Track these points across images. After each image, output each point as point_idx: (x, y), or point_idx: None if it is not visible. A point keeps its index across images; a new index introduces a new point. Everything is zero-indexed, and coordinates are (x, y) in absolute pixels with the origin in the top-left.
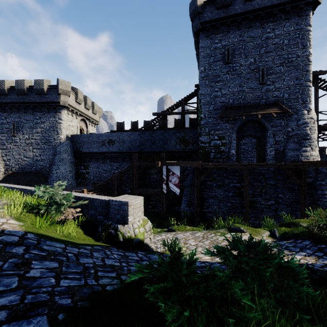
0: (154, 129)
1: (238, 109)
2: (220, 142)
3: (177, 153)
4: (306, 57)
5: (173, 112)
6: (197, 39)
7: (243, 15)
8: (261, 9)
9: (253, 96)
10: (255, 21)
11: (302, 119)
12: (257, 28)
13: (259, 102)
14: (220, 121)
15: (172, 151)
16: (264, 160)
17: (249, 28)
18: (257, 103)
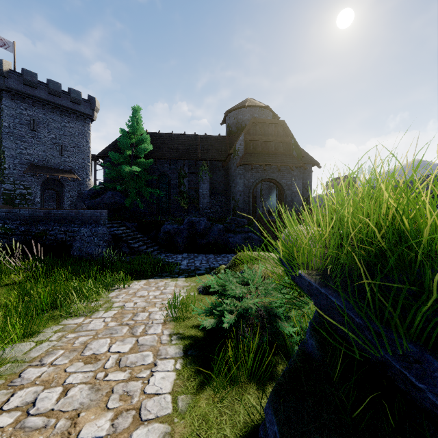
0: None
1: (43, 168)
2: (26, 191)
3: None
4: (88, 148)
5: None
6: None
7: (47, 101)
8: (61, 106)
9: (55, 162)
10: (56, 109)
11: (86, 184)
12: (58, 115)
13: (59, 167)
14: (26, 175)
15: None
16: (63, 207)
17: (52, 112)
18: (58, 168)
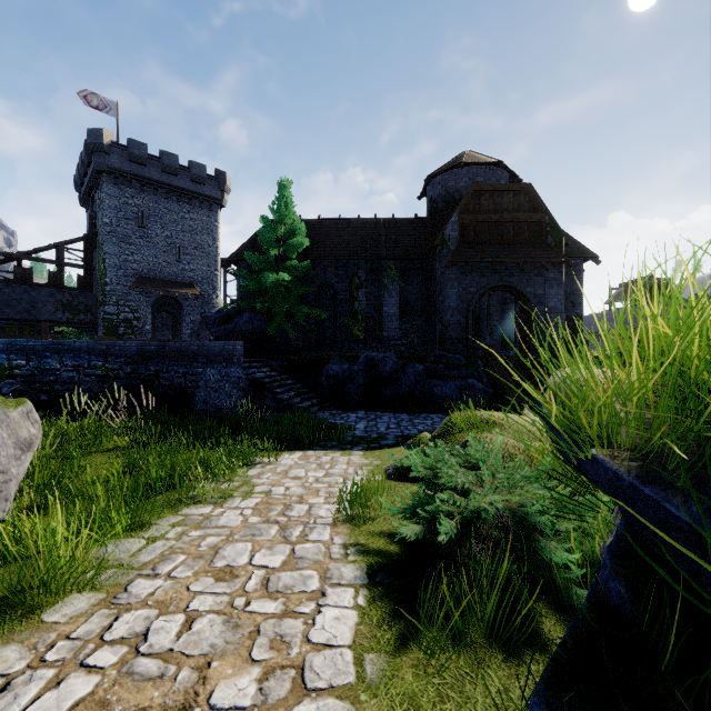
0: (3, 280)
1: (155, 282)
2: (133, 315)
3: (57, 324)
4: (216, 249)
5: (44, 259)
6: (97, 175)
7: (160, 183)
8: (179, 188)
9: (170, 272)
10: (172, 194)
11: (213, 303)
12: (174, 203)
13: (176, 279)
14: (133, 292)
15: (48, 320)
16: (181, 338)
17: (166, 199)
18: (174, 280)
